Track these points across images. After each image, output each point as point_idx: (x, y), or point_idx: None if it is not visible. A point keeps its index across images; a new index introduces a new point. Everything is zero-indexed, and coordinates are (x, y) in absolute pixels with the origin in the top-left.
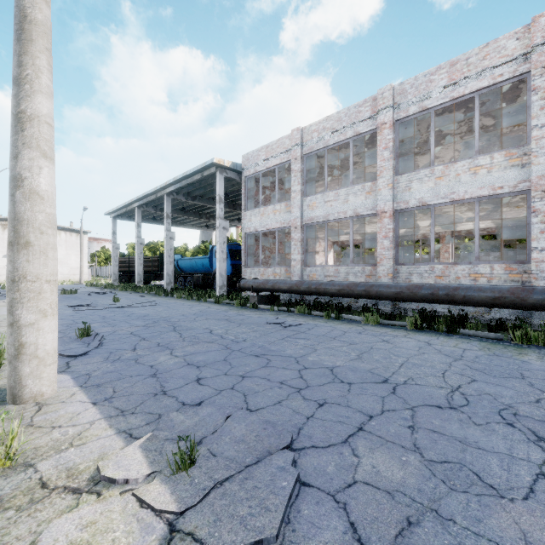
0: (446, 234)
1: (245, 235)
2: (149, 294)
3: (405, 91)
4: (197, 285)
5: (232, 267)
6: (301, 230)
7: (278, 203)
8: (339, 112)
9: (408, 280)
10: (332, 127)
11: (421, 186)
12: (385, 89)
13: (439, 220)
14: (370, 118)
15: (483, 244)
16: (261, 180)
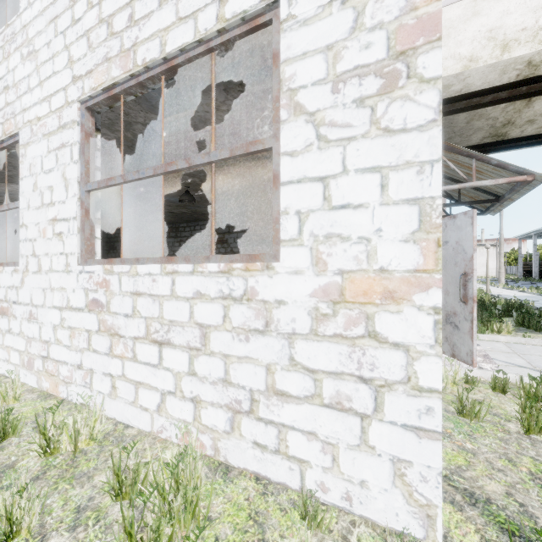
0: None
1: None
2: (537, 282)
3: None
4: None
5: None
6: None
7: None
8: None
9: None
10: None
11: None
12: None
13: None
14: None
15: None
16: None
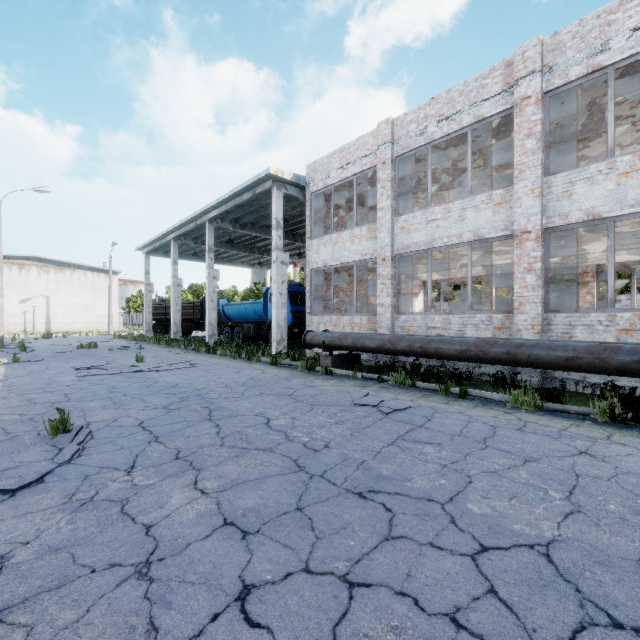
0: (588, 269)
1: (311, 272)
2: (186, 349)
3: (562, 45)
4: (248, 338)
5: (292, 315)
6: (391, 263)
7: (356, 227)
8: (450, 91)
9: (567, 336)
10: (439, 113)
11: (592, 189)
12: (528, 46)
13: (591, 247)
14: (502, 94)
15: (620, 284)
16: (333, 197)
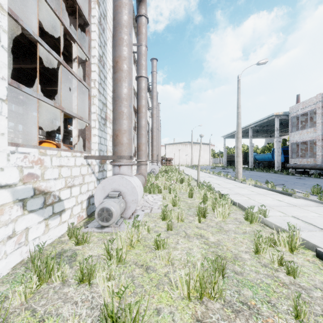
0: None
1: (291, 144)
2: (243, 169)
3: None
4: (265, 167)
5: (284, 158)
6: (321, 141)
7: (309, 128)
8: None
9: None
10: None
11: None
12: None
13: None
14: None
15: None
16: (300, 118)
